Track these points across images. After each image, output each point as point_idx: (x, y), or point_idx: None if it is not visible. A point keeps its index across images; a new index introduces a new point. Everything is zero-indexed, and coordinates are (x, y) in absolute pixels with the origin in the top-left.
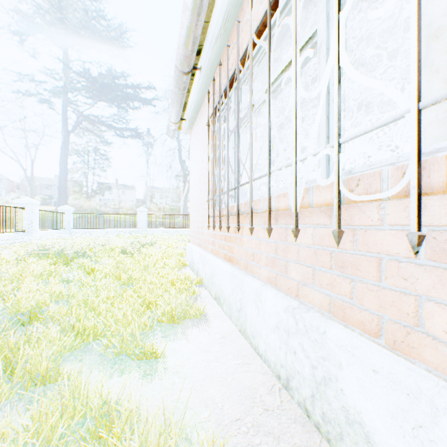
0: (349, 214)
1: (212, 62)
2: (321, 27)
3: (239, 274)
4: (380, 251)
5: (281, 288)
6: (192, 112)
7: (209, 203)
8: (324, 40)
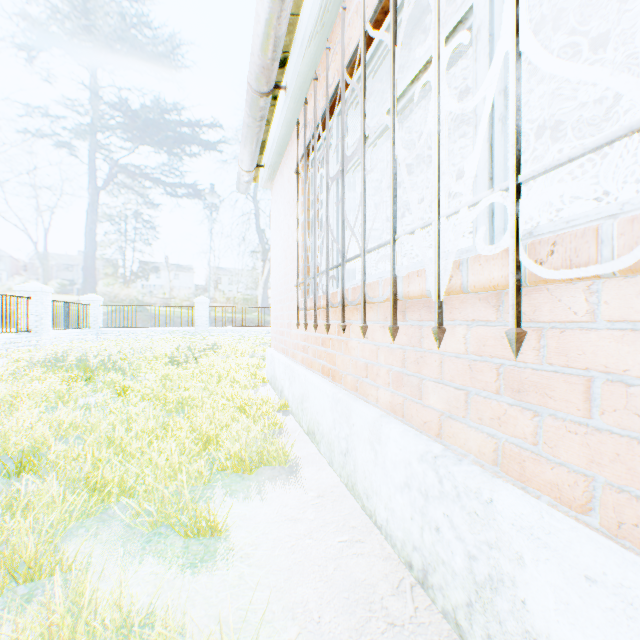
0: (532, 303)
1: (303, 77)
2: (480, 1)
3: (344, 397)
4: (592, 366)
5: (413, 421)
6: (273, 155)
7: (298, 289)
8: (485, 20)
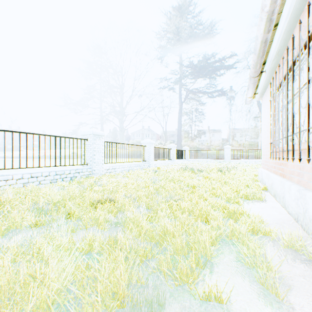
0: None
1: (272, 67)
2: None
3: (283, 180)
4: None
5: (301, 185)
6: (261, 90)
7: (270, 145)
8: None
